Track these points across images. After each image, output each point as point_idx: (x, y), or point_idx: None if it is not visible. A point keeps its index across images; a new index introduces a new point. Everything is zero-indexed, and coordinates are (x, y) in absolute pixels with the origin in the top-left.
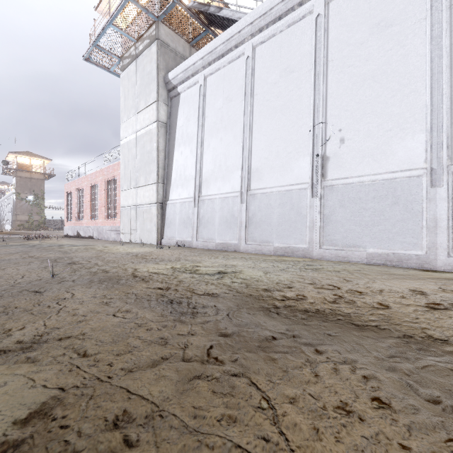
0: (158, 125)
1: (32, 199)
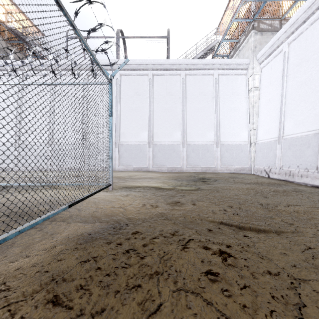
0: None
1: None
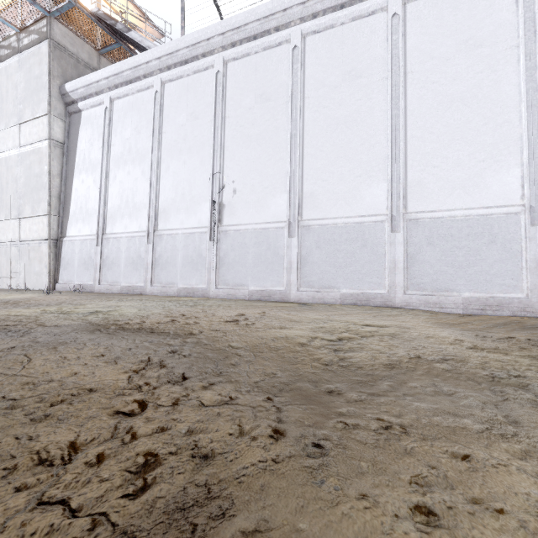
0: (51, 144)
1: None
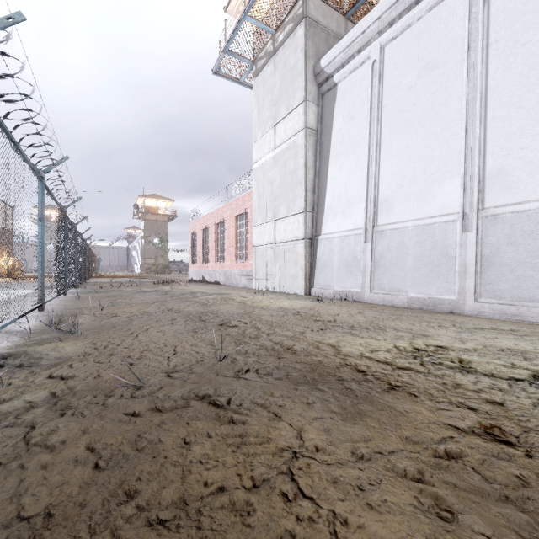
0: (306, 133)
1: (157, 242)
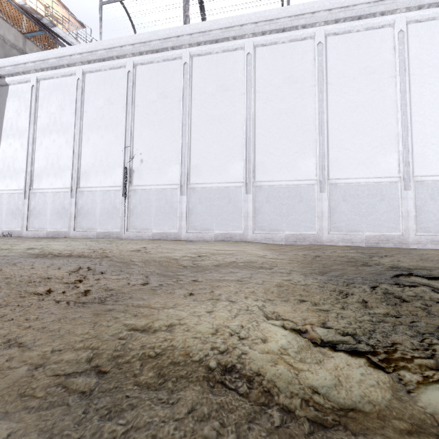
0: None
1: None
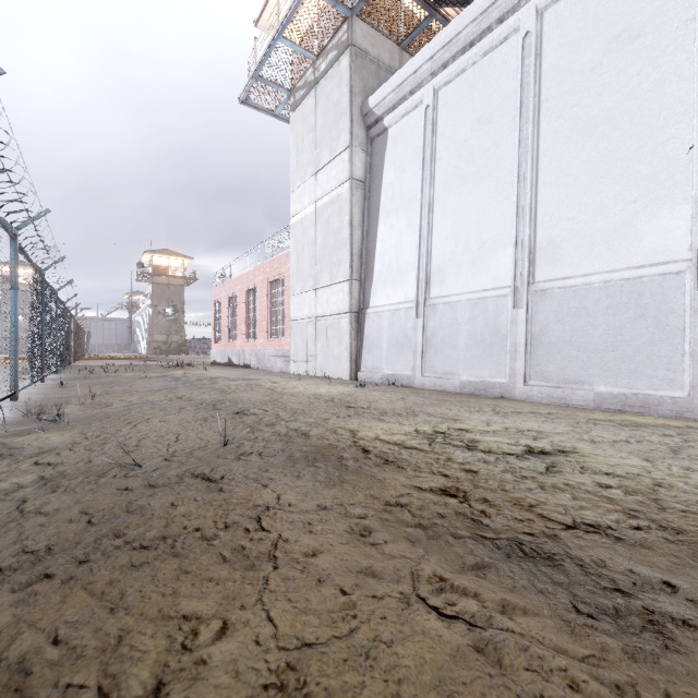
0: (352, 186)
1: (170, 312)
